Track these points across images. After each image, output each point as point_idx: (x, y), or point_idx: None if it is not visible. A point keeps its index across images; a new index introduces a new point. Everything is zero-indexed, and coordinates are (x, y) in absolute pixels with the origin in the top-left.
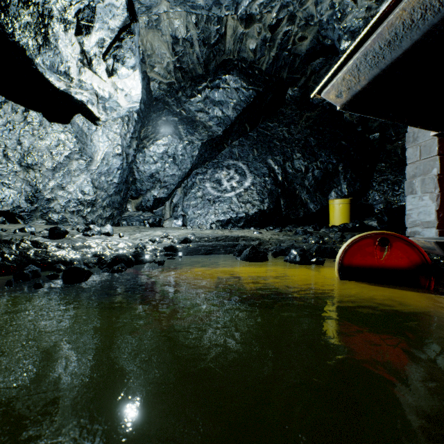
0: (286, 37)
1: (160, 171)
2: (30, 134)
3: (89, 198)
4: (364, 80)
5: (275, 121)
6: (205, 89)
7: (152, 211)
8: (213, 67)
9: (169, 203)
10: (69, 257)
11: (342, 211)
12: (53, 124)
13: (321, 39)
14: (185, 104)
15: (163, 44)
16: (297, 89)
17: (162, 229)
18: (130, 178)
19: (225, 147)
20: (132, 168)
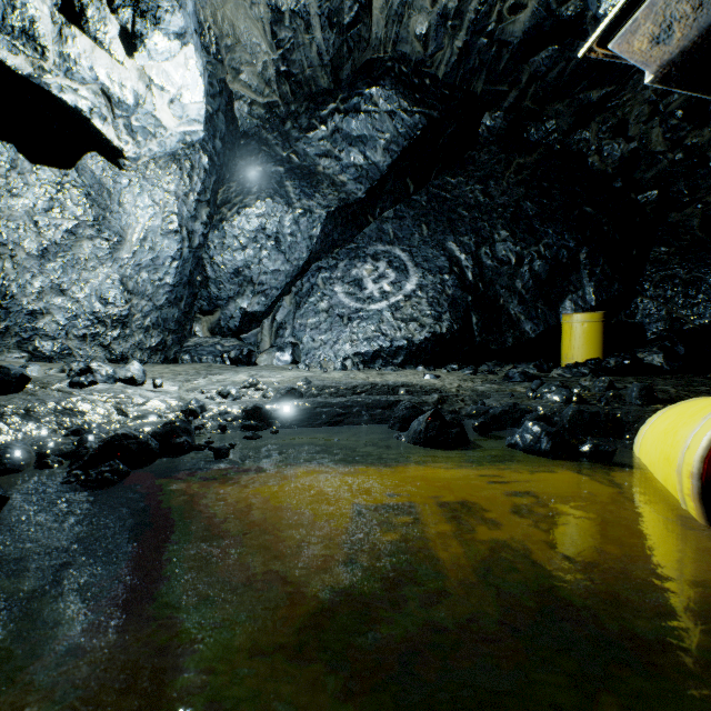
0: (485, 5)
1: (252, 263)
2: None
3: (116, 310)
4: None
5: (460, 175)
6: (334, 114)
7: (240, 337)
8: (348, 74)
9: (270, 322)
10: (4, 440)
11: (588, 336)
12: (39, 168)
13: (555, 5)
14: (298, 143)
15: (254, 24)
16: (500, 114)
17: (252, 369)
18: (197, 277)
19: (370, 221)
20: (202, 258)
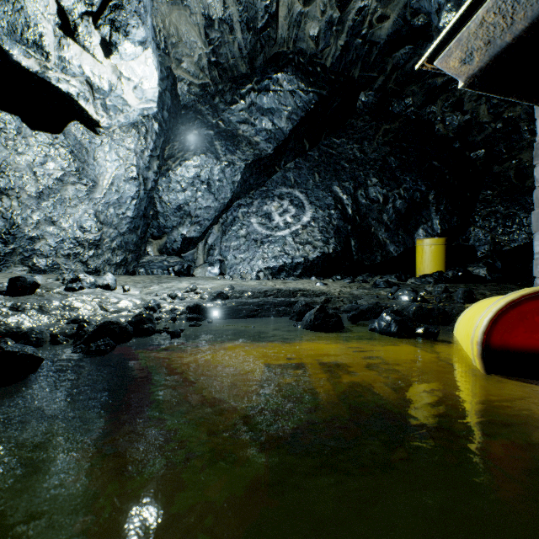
0: (360, 16)
1: (190, 201)
2: (2, 145)
3: (92, 236)
4: (522, 20)
5: (343, 137)
6: (250, 92)
7: (181, 256)
8: (260, 63)
9: (203, 245)
10: (27, 326)
11: (434, 255)
12: (37, 133)
13: (409, 17)
14: (224, 113)
15: (192, 28)
16: (372, 93)
17: (191, 279)
18: (150, 211)
19: (277, 171)
20: (153, 197)
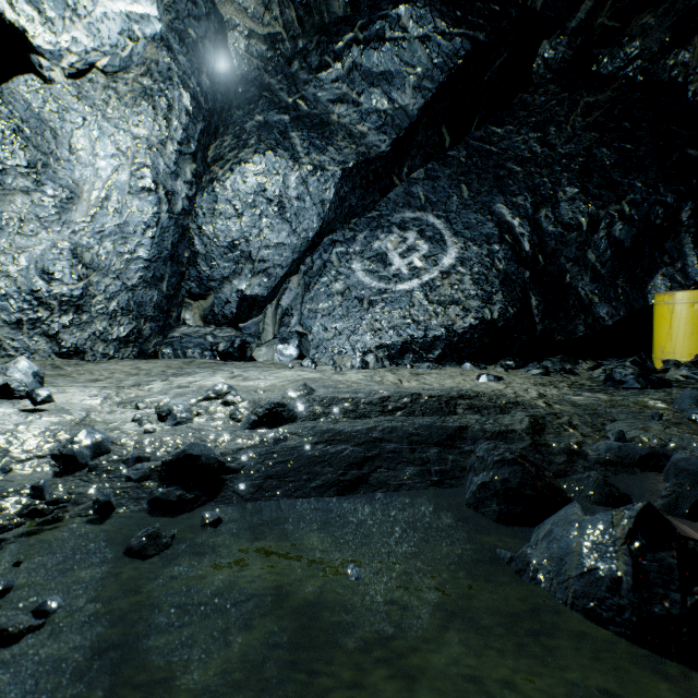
0: None
1: (250, 234)
2: None
3: (65, 289)
4: None
5: (509, 123)
6: (351, 46)
7: (238, 327)
8: None
9: (273, 308)
10: None
11: None
12: None
13: None
14: (306, 86)
15: None
16: (564, 39)
17: (239, 367)
18: (183, 252)
19: (396, 184)
20: (189, 228)
